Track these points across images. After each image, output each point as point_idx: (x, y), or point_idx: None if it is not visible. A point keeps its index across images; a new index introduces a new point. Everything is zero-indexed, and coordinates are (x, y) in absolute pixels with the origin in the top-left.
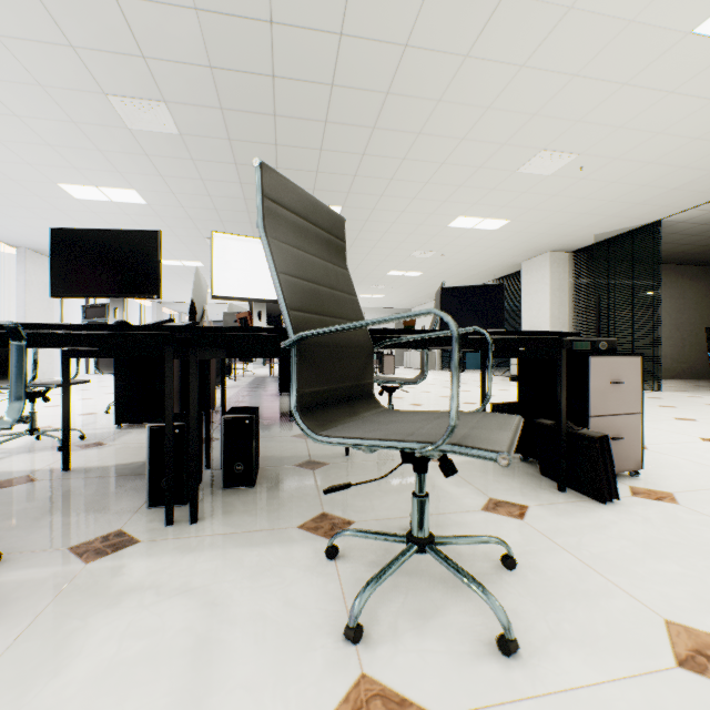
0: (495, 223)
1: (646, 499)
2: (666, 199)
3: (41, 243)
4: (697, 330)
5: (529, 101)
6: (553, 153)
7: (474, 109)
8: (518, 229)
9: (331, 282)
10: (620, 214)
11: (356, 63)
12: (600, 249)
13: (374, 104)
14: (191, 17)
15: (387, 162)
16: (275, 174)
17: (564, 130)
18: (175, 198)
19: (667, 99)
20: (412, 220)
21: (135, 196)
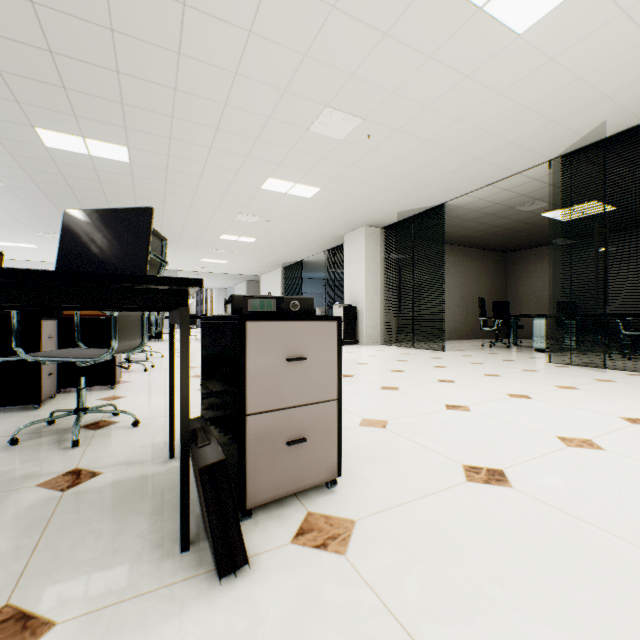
0: (307, 190)
1: (305, 549)
2: (445, 182)
3: None
4: (476, 299)
5: (294, 33)
6: (338, 113)
7: (234, 29)
8: (331, 199)
9: None
10: (413, 194)
11: None
12: (405, 227)
13: None
14: None
15: (156, 90)
16: None
17: (341, 84)
18: None
19: (428, 65)
20: (220, 176)
21: None
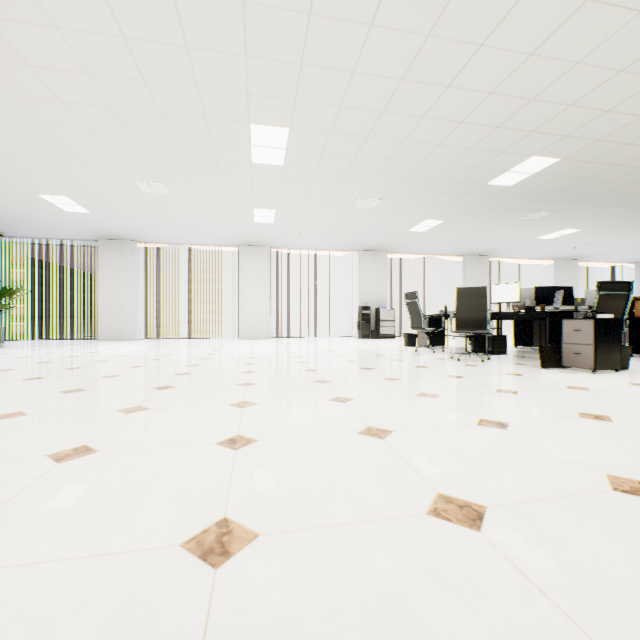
0: None
1: (558, 371)
2: None
3: (560, 256)
4: None
5: None
6: None
7: None
8: None
9: (474, 304)
10: None
11: (580, 173)
12: None
13: (619, 168)
14: (513, 200)
15: None
16: (459, 288)
17: None
18: (591, 223)
19: None
20: None
21: (571, 230)
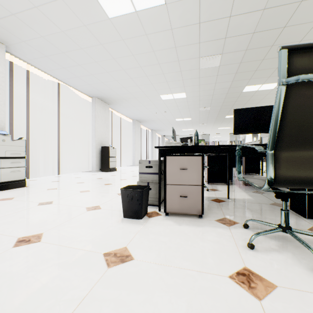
0: None
1: None
2: None
3: (140, 117)
4: None
5: None
6: None
7: None
8: None
9: None
10: None
11: None
12: None
13: None
14: (258, 13)
15: None
16: None
17: None
18: (198, 93)
19: None
20: None
21: (183, 95)
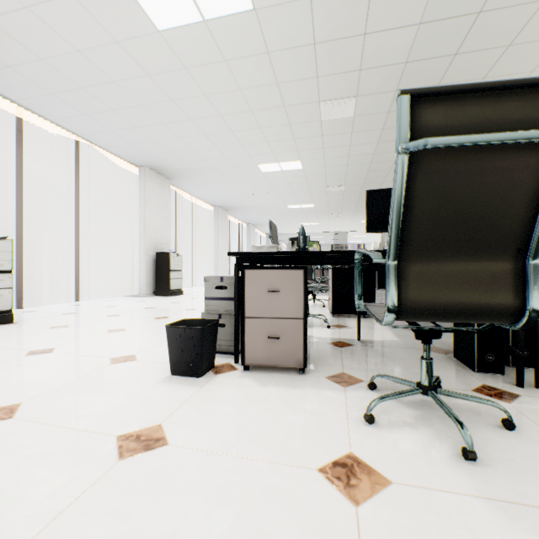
0: None
1: None
2: None
3: (227, 202)
4: None
5: None
6: None
7: None
8: None
9: None
10: None
11: None
12: None
13: None
14: (411, 31)
15: None
16: None
17: None
18: (323, 161)
19: None
20: None
21: (297, 165)
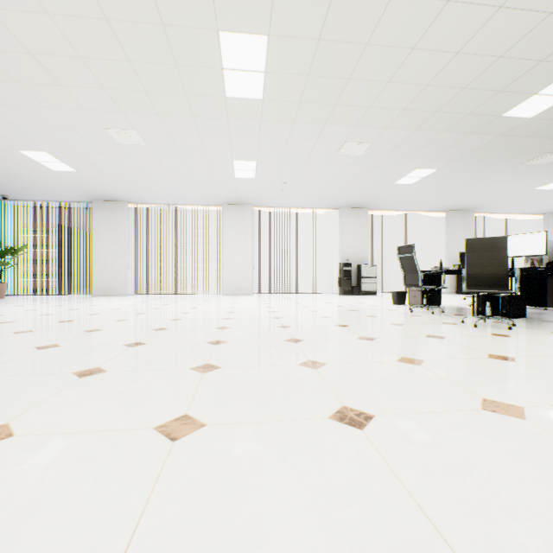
0: None
1: None
2: None
3: (552, 209)
4: None
5: None
6: None
7: None
8: None
9: (490, 258)
10: None
11: None
12: None
13: None
14: (526, 138)
15: None
16: (470, 239)
17: None
18: None
19: None
20: None
21: None
